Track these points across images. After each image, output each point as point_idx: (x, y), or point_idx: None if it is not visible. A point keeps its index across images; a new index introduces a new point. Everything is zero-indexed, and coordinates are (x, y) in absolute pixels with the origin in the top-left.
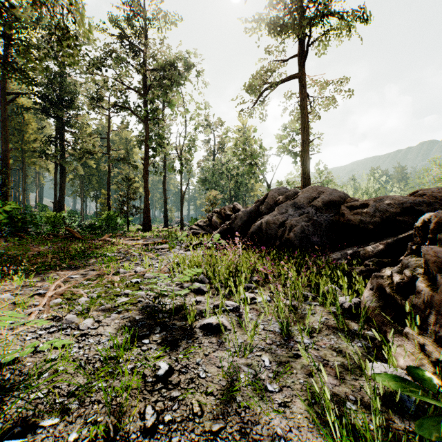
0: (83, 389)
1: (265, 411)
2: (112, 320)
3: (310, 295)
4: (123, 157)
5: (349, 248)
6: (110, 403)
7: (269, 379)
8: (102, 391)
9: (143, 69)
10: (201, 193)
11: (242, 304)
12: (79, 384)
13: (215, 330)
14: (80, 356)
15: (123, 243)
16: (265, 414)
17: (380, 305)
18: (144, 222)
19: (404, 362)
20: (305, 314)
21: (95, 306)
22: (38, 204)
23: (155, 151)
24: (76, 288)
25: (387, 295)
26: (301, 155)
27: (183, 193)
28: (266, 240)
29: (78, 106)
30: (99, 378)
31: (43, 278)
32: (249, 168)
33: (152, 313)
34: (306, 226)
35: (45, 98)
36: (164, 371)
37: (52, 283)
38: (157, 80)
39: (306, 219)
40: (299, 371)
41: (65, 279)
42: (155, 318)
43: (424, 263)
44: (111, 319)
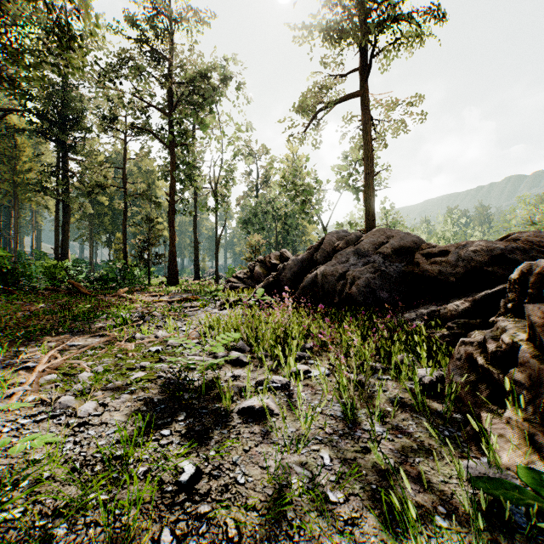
0: (76, 505)
1: (326, 532)
2: (123, 402)
3: (379, 366)
4: (144, 192)
5: (426, 306)
6: (110, 527)
7: (331, 484)
8: (102, 507)
9: (169, 82)
10: (241, 238)
11: (293, 379)
12: (71, 497)
13: (258, 415)
14: (75, 454)
15: (142, 300)
16: (327, 537)
17: (470, 380)
18: (170, 274)
19: (508, 459)
20: (374, 392)
21: (100, 384)
22: (35, 251)
23: (183, 185)
24: (77, 359)
25: (480, 368)
26: (364, 191)
27: (218, 237)
28: (322, 296)
29: (86, 128)
30: (99, 487)
31: (34, 346)
32: (300, 207)
33: (175, 392)
34: (372, 279)
35: (43, 117)
36: (188, 476)
37: (46, 353)
38: (186, 96)
39: (372, 270)
40: (370, 471)
41: (63, 347)
42: (180, 400)
43: (528, 326)
44: (121, 401)
